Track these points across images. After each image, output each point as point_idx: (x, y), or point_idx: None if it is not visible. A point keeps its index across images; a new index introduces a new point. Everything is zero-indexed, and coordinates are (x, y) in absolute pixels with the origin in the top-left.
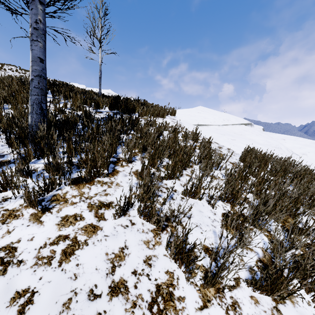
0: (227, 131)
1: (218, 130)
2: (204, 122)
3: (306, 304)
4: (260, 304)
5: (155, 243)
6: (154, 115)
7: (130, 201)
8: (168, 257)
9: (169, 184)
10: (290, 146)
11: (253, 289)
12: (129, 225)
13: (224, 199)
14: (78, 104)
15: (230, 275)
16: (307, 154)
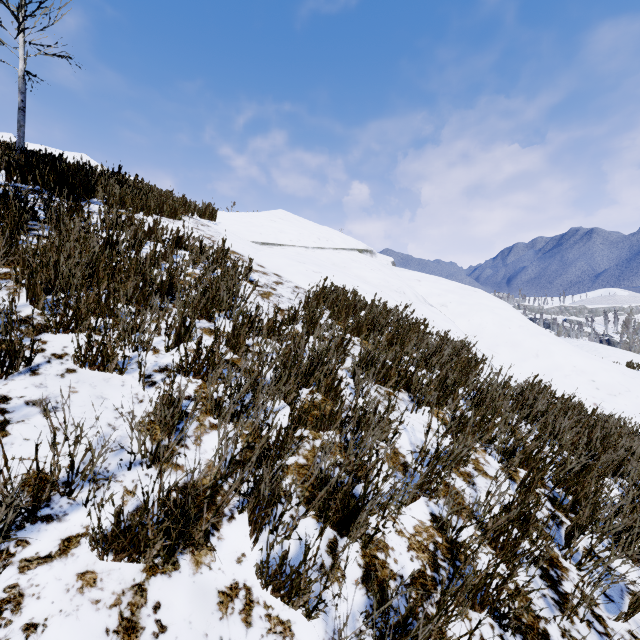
0: (315, 258)
1: (300, 255)
2: (278, 240)
3: (232, 563)
4: (97, 586)
5: None
6: (146, 209)
7: None
8: None
9: (56, 342)
10: (425, 292)
11: (98, 554)
12: None
13: (188, 370)
14: None
15: (60, 532)
16: (448, 306)
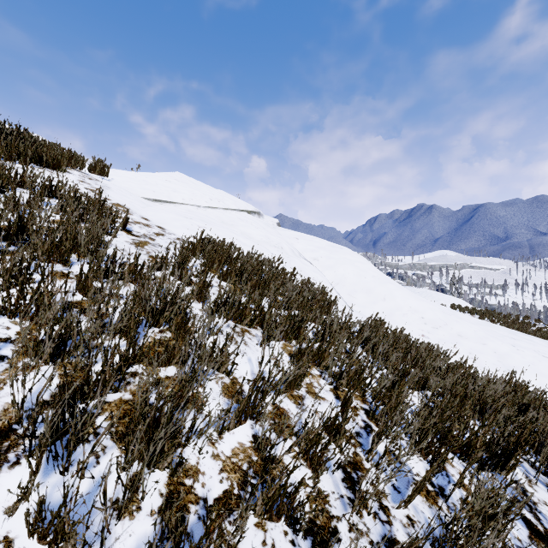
0: (204, 216)
1: (190, 212)
2: (171, 198)
3: None
4: None
5: None
6: (22, 157)
7: None
8: None
9: None
10: (302, 248)
11: None
12: None
13: (12, 312)
14: None
15: None
16: (319, 260)
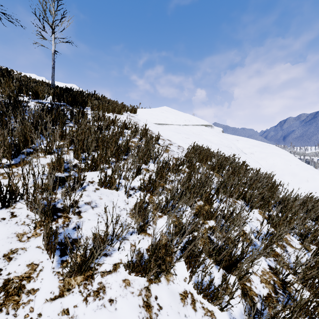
0: (185, 131)
1: (177, 129)
2: (166, 122)
3: (182, 281)
4: (131, 286)
5: (32, 235)
6: (108, 110)
7: (14, 191)
8: (41, 249)
9: (89, 175)
10: (241, 146)
11: (129, 272)
12: (7, 218)
13: (144, 189)
14: (8, 90)
15: (111, 261)
16: (254, 154)
